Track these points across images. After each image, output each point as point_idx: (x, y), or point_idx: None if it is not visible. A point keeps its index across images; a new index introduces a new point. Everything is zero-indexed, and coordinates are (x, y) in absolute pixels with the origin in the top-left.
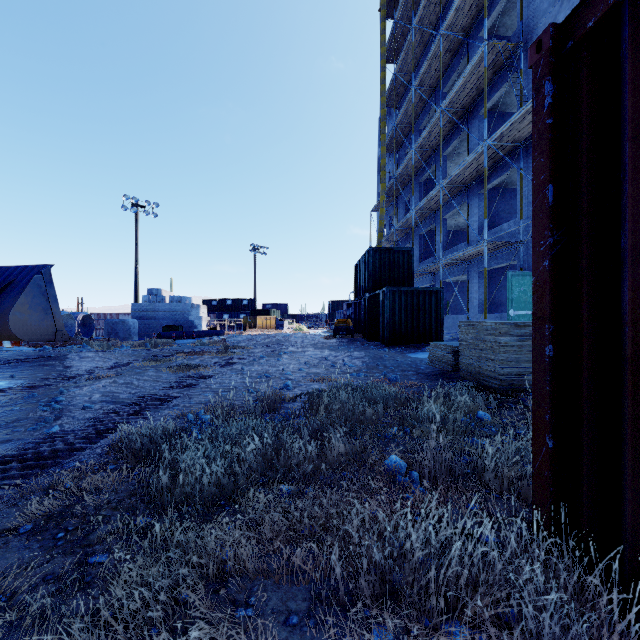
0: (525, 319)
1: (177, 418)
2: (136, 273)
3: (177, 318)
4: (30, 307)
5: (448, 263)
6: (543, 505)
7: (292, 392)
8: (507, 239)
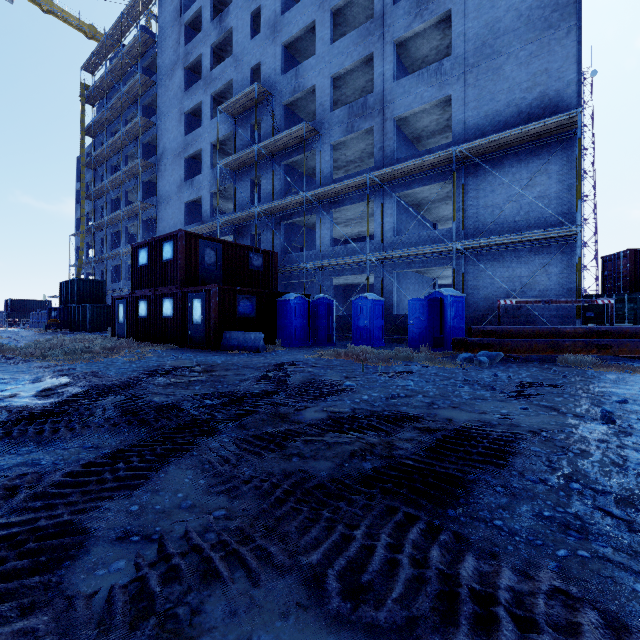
0: None
1: None
2: None
3: None
4: None
5: (127, 290)
6: (112, 335)
7: None
8: None
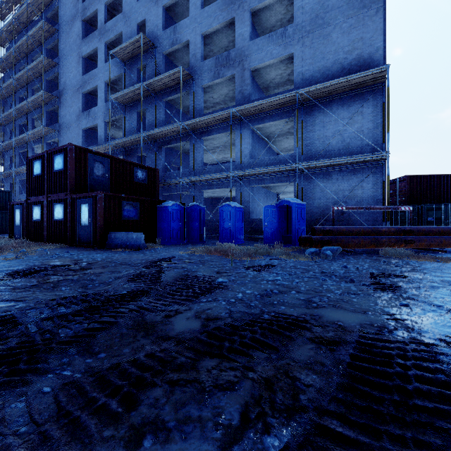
0: None
1: None
2: None
3: None
4: None
5: None
6: (9, 236)
7: None
8: None
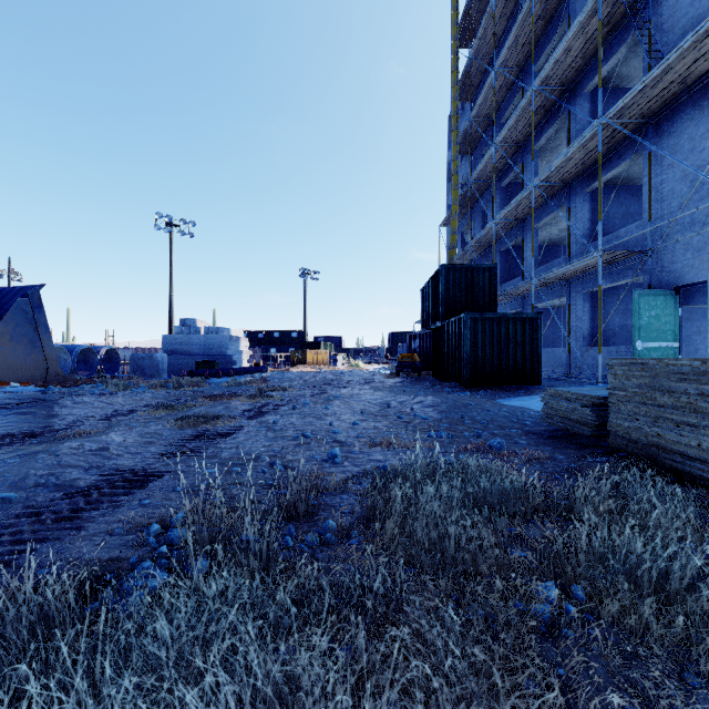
0: (658, 353)
1: (130, 532)
2: (170, 301)
3: (213, 352)
4: (12, 338)
5: (541, 283)
6: None
7: (341, 468)
8: (626, 248)
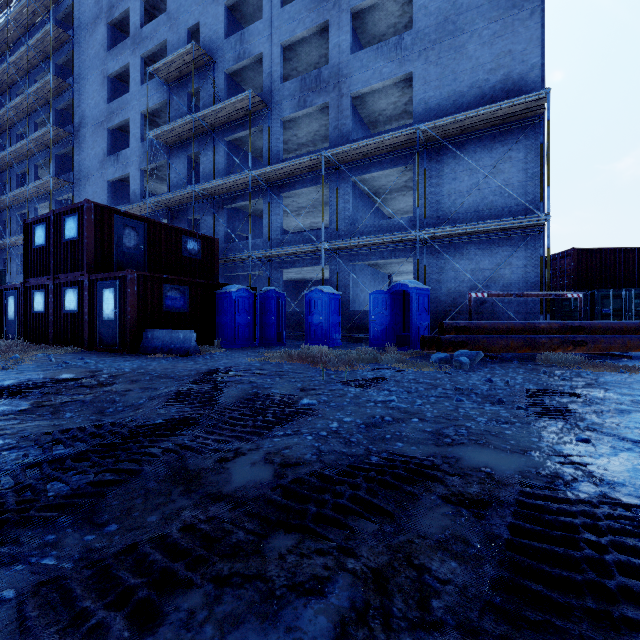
0: None
1: None
2: None
3: None
4: None
5: None
6: None
7: None
8: None
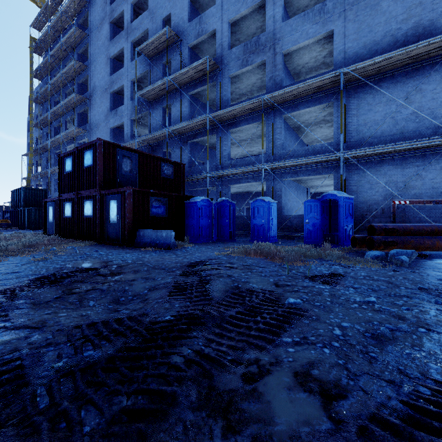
0: None
1: None
2: None
3: None
4: None
5: None
6: (43, 233)
7: None
8: None
